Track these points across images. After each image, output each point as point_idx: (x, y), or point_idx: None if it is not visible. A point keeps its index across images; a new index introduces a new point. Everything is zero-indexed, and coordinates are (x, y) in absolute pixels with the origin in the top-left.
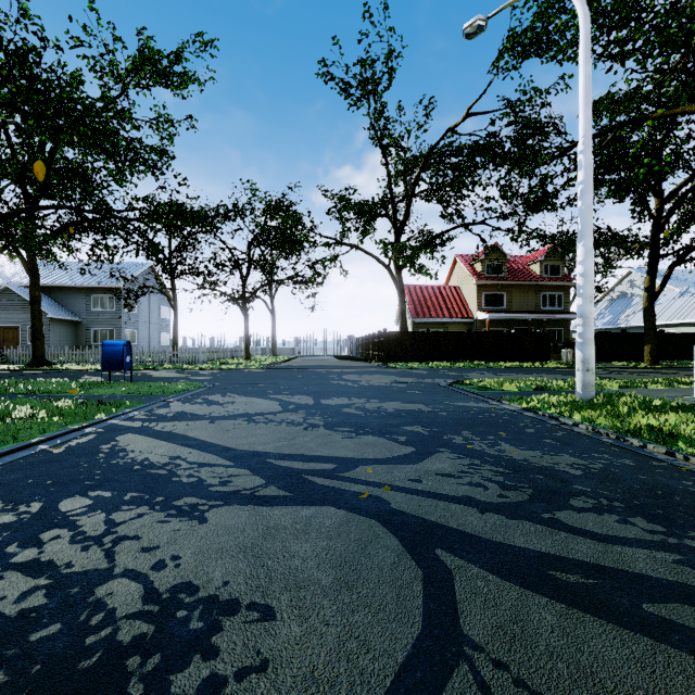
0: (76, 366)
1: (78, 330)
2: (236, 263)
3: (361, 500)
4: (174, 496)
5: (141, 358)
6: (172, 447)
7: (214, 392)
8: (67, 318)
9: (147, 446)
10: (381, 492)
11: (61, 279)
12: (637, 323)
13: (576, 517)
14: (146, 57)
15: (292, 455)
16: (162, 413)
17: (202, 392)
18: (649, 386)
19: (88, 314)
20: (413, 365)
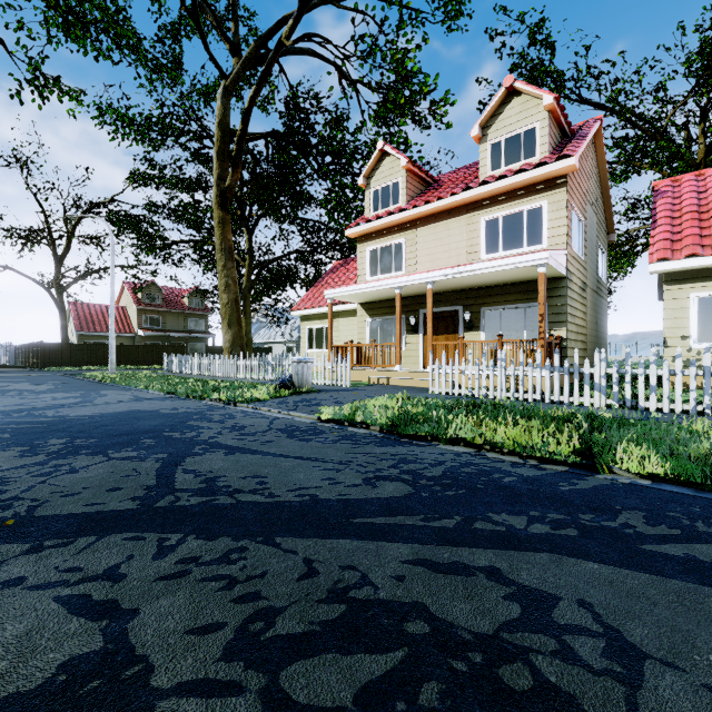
0: None
1: None
2: None
3: None
4: None
5: None
6: None
7: None
8: None
9: None
10: None
11: None
12: (258, 340)
13: (44, 384)
14: None
15: None
16: None
17: None
18: None
19: None
20: (66, 368)
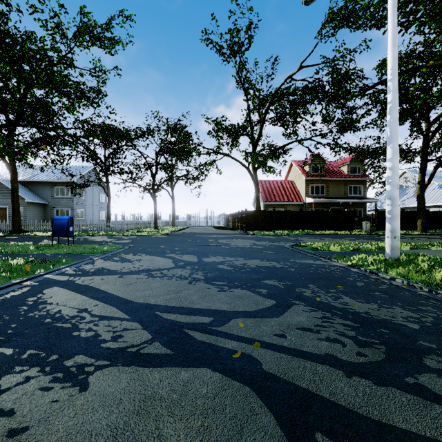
0: (41, 233)
1: (46, 210)
2: (148, 165)
3: (234, 359)
4: (67, 354)
5: (85, 228)
6: (83, 300)
7: (128, 252)
8: (39, 202)
9: (64, 299)
10: (252, 349)
11: (35, 176)
12: (410, 205)
13: (439, 382)
14: (85, 24)
15: (177, 308)
16: (86, 268)
17: (120, 252)
18: (431, 247)
19: (52, 199)
20: (264, 232)
